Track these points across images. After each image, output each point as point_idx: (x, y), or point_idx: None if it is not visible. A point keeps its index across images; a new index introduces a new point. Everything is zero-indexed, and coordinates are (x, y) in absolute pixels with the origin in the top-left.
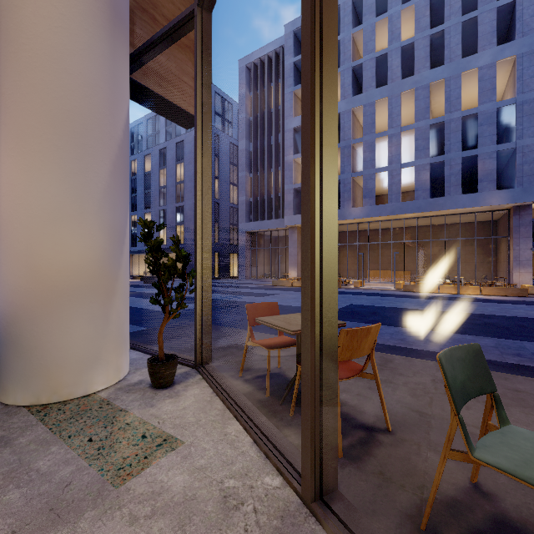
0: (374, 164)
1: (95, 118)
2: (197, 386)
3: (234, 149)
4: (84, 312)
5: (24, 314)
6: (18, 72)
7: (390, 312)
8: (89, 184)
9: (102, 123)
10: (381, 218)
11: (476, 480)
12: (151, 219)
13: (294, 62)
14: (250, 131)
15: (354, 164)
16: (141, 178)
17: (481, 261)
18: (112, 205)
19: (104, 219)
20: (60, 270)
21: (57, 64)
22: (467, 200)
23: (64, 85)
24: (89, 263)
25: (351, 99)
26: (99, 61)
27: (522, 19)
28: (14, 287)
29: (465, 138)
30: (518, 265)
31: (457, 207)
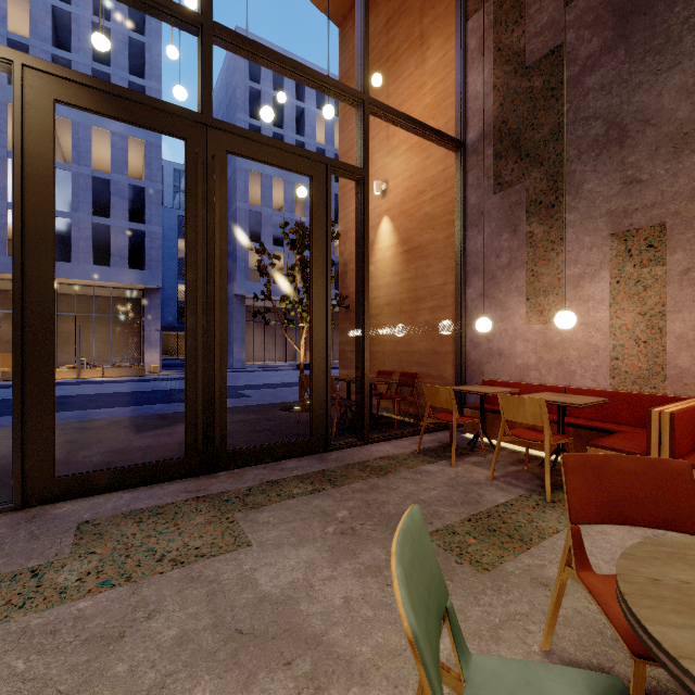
0: None
1: None
2: None
3: None
4: None
5: None
6: None
7: None
8: None
9: None
10: None
11: None
12: None
13: None
14: None
15: None
16: None
17: (126, 341)
18: None
19: None
20: None
21: None
22: (99, 273)
23: None
24: None
25: None
26: None
27: None
28: None
29: (105, 201)
30: (150, 346)
31: (88, 278)
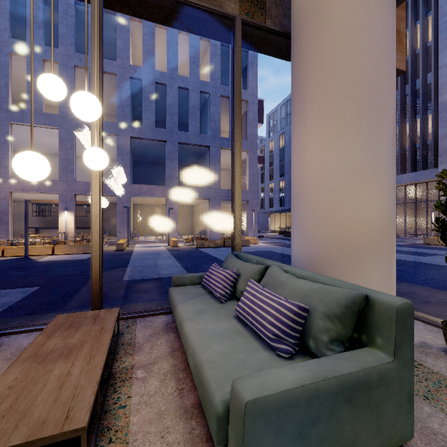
0: None
1: (384, 80)
2: None
3: None
4: (377, 266)
5: (329, 263)
6: (324, 61)
7: None
8: (380, 145)
9: (388, 83)
10: None
11: None
12: (284, 184)
13: None
14: None
15: None
16: (276, 153)
17: None
18: (393, 163)
19: (389, 177)
20: (359, 226)
21: (357, 41)
22: None
23: (362, 57)
24: (380, 219)
25: None
26: (386, 24)
27: None
28: (320, 240)
29: None
30: None
31: None
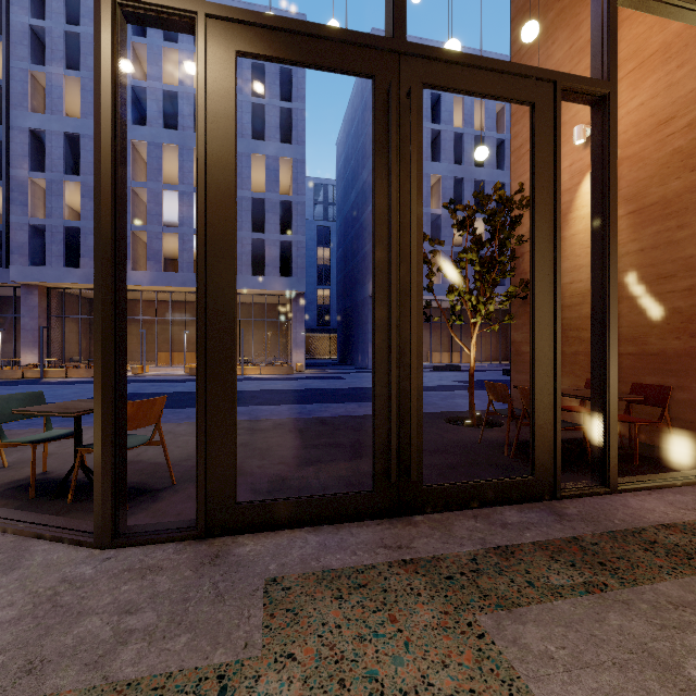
0: (161, 221)
1: None
2: None
3: None
4: None
5: None
6: None
7: (147, 397)
8: None
9: None
10: (172, 288)
11: (46, 470)
12: None
13: (32, 25)
14: None
15: (135, 214)
16: None
17: (277, 342)
18: None
19: None
20: None
21: None
22: (257, 282)
23: None
24: None
25: (131, 127)
26: None
27: (297, 129)
28: None
29: (261, 219)
30: (296, 347)
31: (249, 287)
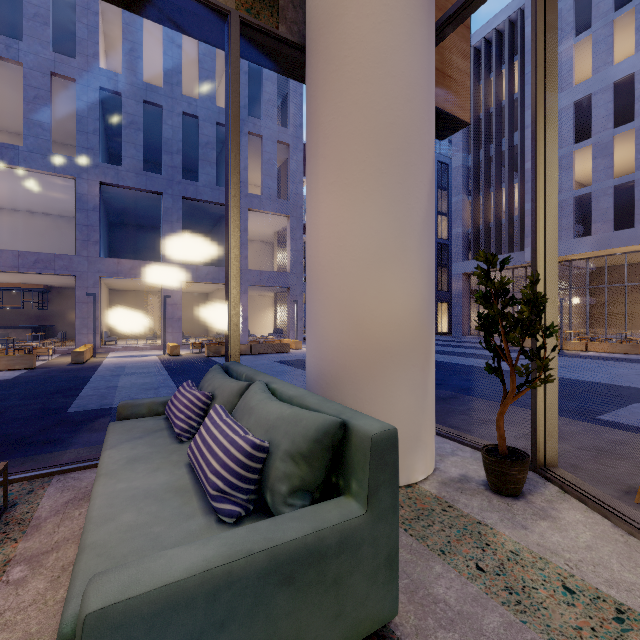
0: None
1: (416, 128)
2: (569, 506)
3: (442, 169)
4: (406, 378)
5: (346, 375)
6: (340, 92)
7: None
8: (410, 214)
9: (421, 132)
10: None
11: None
12: None
13: None
14: (468, 140)
15: None
16: None
17: None
18: (428, 239)
19: (423, 258)
20: (383, 324)
21: (381, 69)
22: None
23: (387, 93)
24: (410, 315)
25: None
26: (419, 52)
27: None
28: (335, 343)
29: None
30: None
31: None
